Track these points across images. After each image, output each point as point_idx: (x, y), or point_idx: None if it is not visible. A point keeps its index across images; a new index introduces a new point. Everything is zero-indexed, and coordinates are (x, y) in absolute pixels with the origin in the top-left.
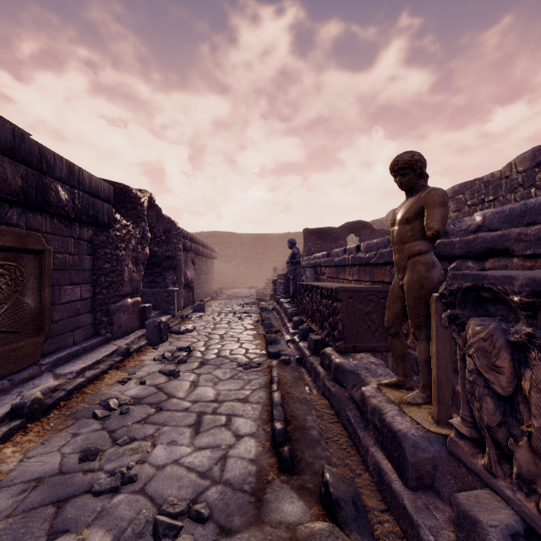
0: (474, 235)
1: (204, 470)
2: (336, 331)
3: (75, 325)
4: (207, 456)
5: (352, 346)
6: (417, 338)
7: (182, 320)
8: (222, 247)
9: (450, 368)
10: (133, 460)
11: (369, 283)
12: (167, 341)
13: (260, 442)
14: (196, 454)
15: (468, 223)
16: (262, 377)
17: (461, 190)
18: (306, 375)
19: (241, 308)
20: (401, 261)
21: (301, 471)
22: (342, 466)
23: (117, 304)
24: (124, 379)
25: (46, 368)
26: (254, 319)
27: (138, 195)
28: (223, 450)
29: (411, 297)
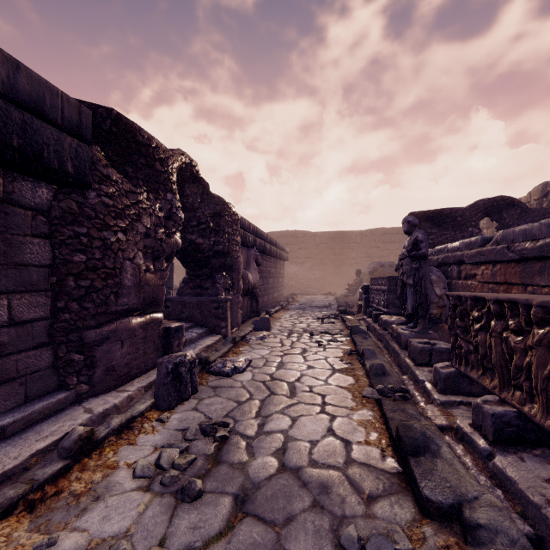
0: None
1: None
2: None
3: None
4: None
5: None
6: None
7: (234, 345)
8: (295, 248)
9: None
10: None
11: None
12: (194, 397)
13: None
14: None
15: None
16: None
17: None
18: None
19: (319, 323)
20: None
21: None
22: None
23: (102, 329)
24: None
25: None
26: (342, 348)
27: (153, 142)
28: None
29: None
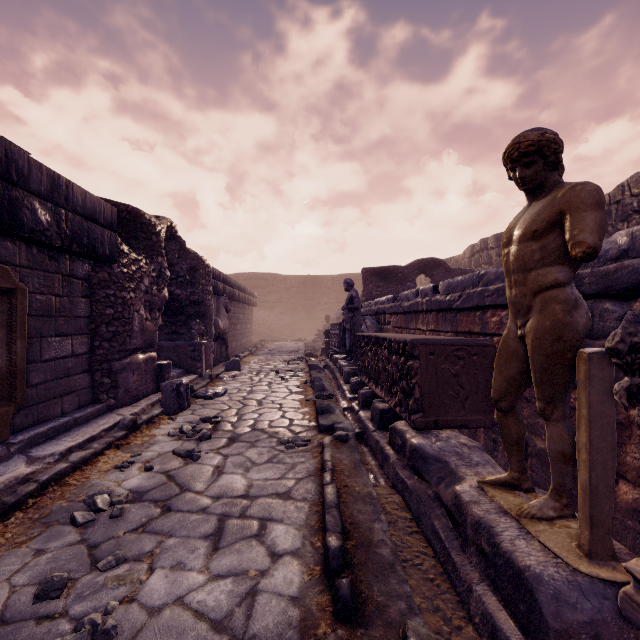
0: (617, 263)
1: (220, 616)
2: (412, 400)
3: (64, 390)
4: (227, 591)
5: (434, 420)
6: (547, 417)
7: (210, 381)
8: (264, 291)
9: (612, 469)
10: (116, 597)
11: (451, 334)
12: (189, 409)
13: (307, 565)
14: (211, 586)
15: (605, 247)
16: (310, 460)
17: None
18: (369, 457)
19: (285, 365)
20: (523, 299)
21: (368, 620)
22: (431, 611)
23: (123, 361)
24: (124, 464)
25: (17, 448)
26: (301, 380)
27: (152, 222)
28: (251, 580)
29: (540, 353)
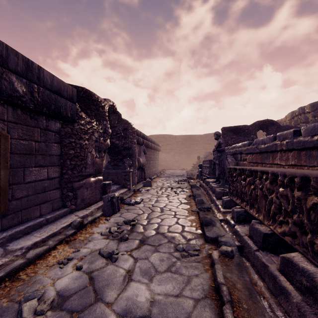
0: None
1: None
2: None
3: (42, 200)
4: None
5: None
6: None
7: (134, 193)
8: (164, 144)
9: None
10: None
11: None
12: (119, 212)
13: None
14: None
15: None
16: (203, 274)
17: None
18: (254, 275)
19: (176, 184)
20: None
21: None
22: None
23: (80, 182)
24: (64, 261)
25: None
26: (186, 194)
27: (99, 99)
28: None
29: None
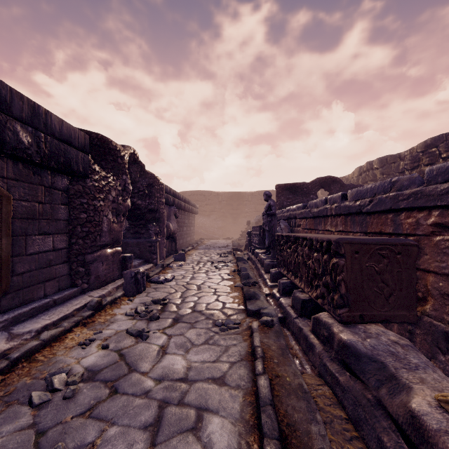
0: None
1: None
2: (337, 295)
3: (47, 277)
4: None
5: (360, 314)
6: None
7: (162, 269)
8: (203, 204)
9: None
10: None
11: (360, 234)
12: (145, 292)
13: None
14: None
15: None
16: (241, 343)
17: (434, 143)
18: (292, 341)
19: (218, 257)
20: None
21: None
22: None
23: (94, 255)
24: (86, 341)
25: (1, 326)
26: (230, 269)
27: (117, 148)
28: None
29: None
